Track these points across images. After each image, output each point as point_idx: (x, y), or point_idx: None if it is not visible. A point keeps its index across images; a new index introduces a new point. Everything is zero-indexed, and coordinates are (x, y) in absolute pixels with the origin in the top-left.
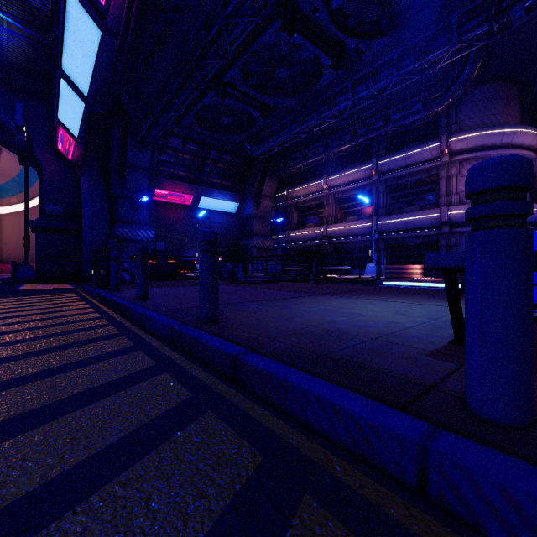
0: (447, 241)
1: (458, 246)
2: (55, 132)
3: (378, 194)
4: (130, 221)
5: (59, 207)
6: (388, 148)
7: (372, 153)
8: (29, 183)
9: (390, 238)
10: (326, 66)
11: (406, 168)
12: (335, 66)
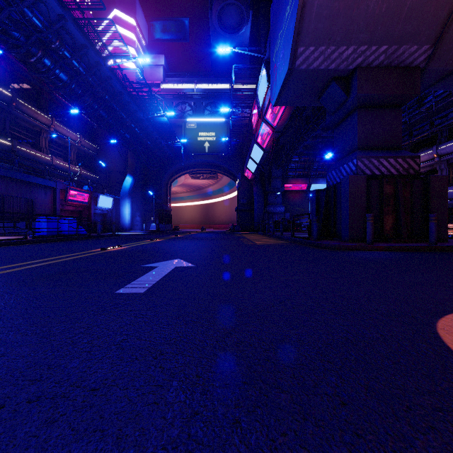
0: None
1: None
2: (245, 170)
3: (442, 170)
4: (273, 203)
5: (245, 200)
6: (451, 135)
7: (436, 140)
8: (231, 187)
9: (451, 203)
10: None
11: None
12: None
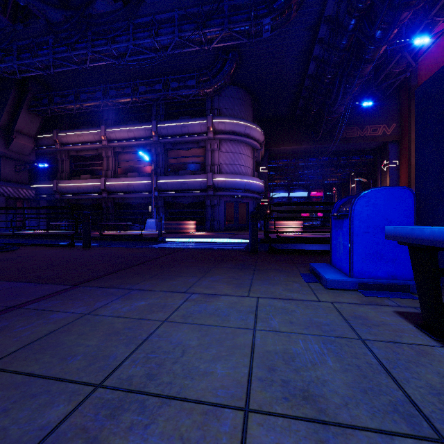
0: (212, 201)
1: (219, 206)
2: None
3: (158, 155)
4: None
5: None
6: (167, 115)
7: (152, 116)
8: None
9: (168, 196)
10: None
11: (181, 136)
12: None
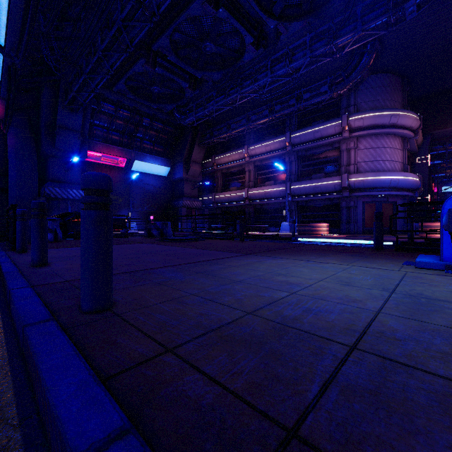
0: (347, 203)
1: (356, 207)
2: None
3: (291, 162)
4: (61, 180)
5: None
6: (299, 124)
7: (286, 128)
8: None
9: (301, 201)
10: (249, 44)
11: (314, 141)
12: (256, 45)
